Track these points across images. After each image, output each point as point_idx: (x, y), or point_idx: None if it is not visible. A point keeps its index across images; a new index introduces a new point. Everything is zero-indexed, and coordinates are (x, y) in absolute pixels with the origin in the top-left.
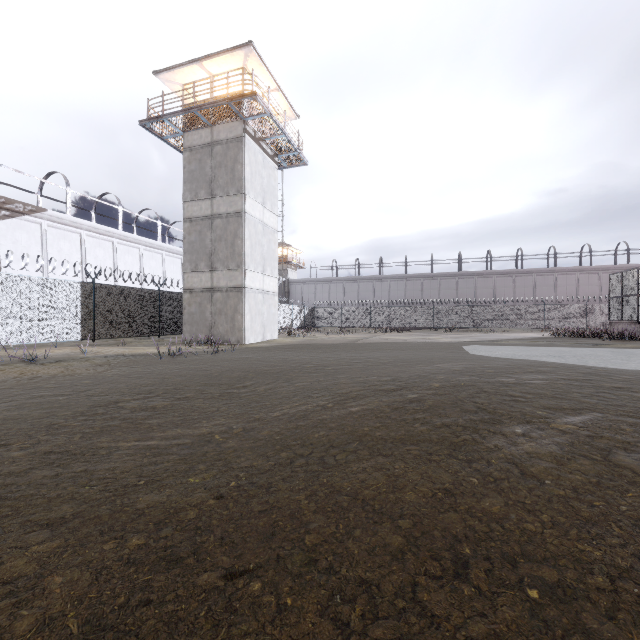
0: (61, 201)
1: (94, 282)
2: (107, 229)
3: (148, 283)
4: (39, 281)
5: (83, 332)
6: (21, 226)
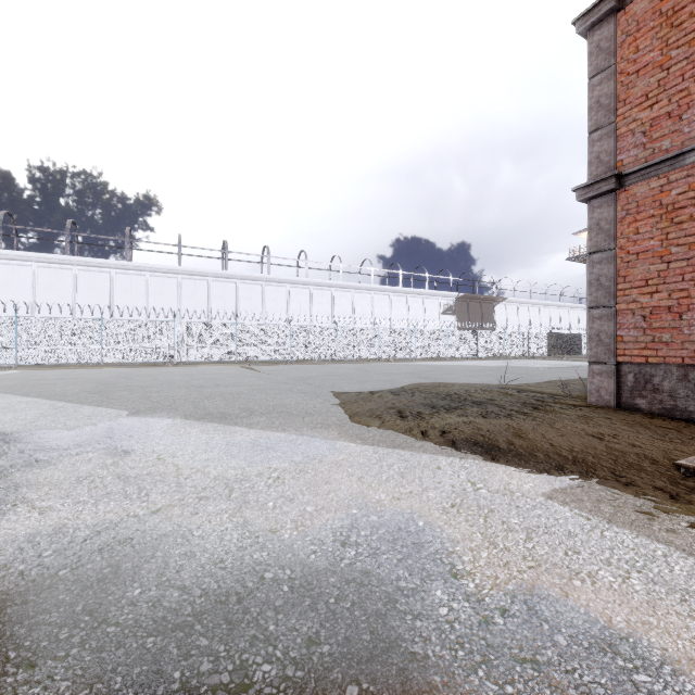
0: (502, 289)
1: (550, 332)
2: (526, 300)
3: (542, 326)
4: (538, 334)
5: (547, 352)
6: (500, 307)
